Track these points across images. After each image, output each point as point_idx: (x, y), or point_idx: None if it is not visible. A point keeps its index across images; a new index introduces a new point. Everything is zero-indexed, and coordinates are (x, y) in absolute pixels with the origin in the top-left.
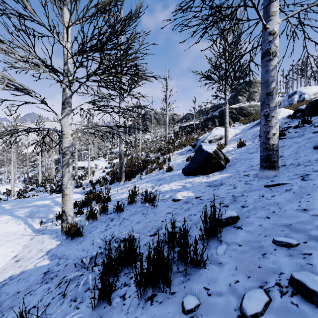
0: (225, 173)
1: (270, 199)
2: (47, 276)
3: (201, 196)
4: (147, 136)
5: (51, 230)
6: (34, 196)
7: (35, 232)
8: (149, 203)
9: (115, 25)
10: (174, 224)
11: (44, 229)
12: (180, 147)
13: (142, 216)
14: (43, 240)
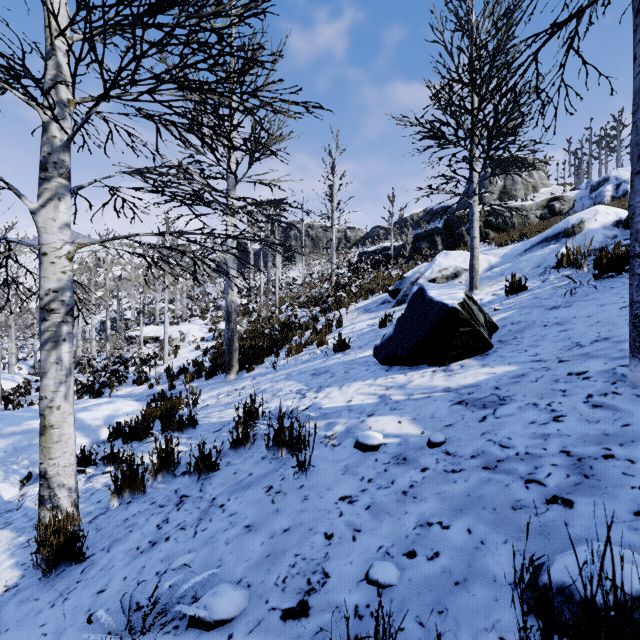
0: (499, 362)
1: None
2: None
3: (445, 438)
4: (292, 274)
5: (30, 513)
6: None
7: None
8: (290, 451)
9: None
10: None
11: (18, 508)
12: (363, 296)
13: (266, 500)
14: None
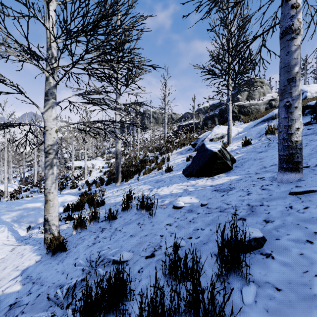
0: (233, 175)
1: (303, 213)
2: (12, 312)
3: (207, 203)
4: (145, 136)
5: (36, 239)
6: (27, 197)
7: (18, 241)
8: (146, 210)
9: (105, 1)
10: (180, 257)
11: (29, 238)
12: (179, 147)
13: (138, 227)
14: (24, 252)
